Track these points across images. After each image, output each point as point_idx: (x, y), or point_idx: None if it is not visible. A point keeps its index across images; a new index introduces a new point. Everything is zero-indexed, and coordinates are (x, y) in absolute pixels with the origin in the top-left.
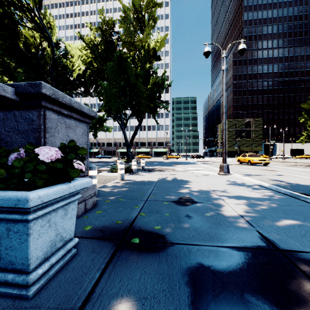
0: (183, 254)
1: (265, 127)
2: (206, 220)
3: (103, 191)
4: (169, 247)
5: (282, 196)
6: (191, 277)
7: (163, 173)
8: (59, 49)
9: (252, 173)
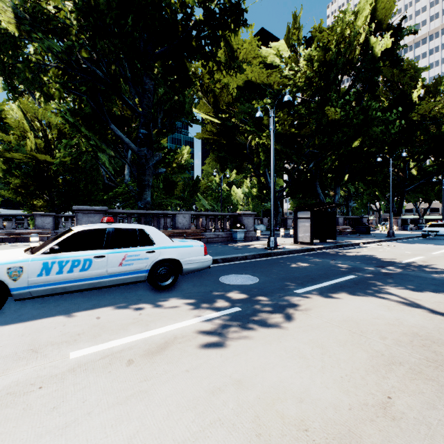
0: None
1: None
2: None
3: None
4: None
5: None
6: None
7: None
8: None
9: None
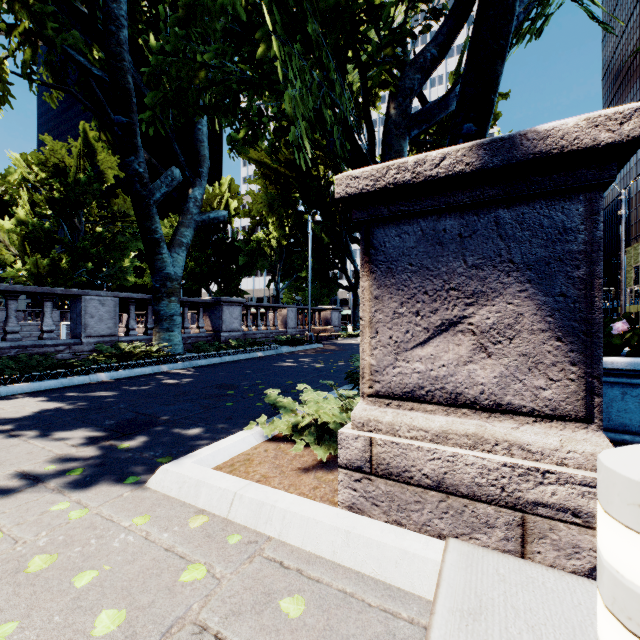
0: None
1: None
2: None
3: None
4: None
5: None
6: None
7: None
8: None
9: None
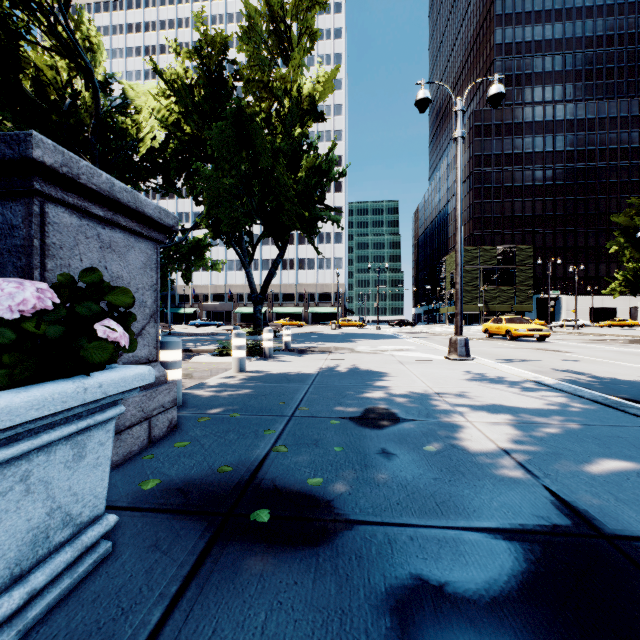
0: (376, 551)
1: (539, 263)
2: (427, 462)
3: (198, 396)
4: (341, 533)
5: (587, 406)
6: (398, 618)
7: (330, 357)
8: (111, 94)
9: (516, 357)
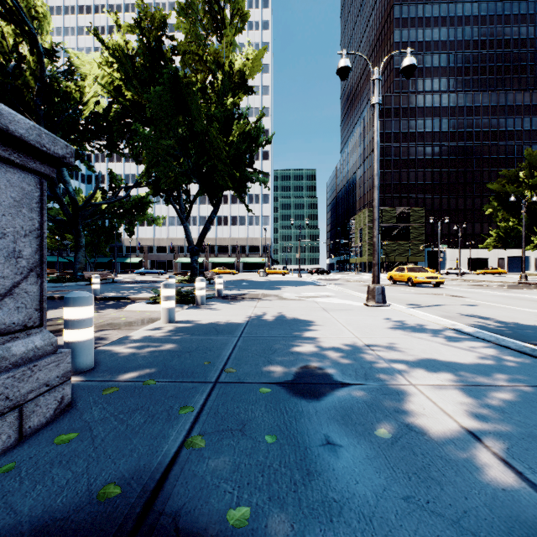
0: None
1: (431, 222)
2: (387, 461)
3: (115, 355)
4: None
5: (520, 359)
6: None
7: (259, 304)
8: (57, 61)
9: (423, 302)
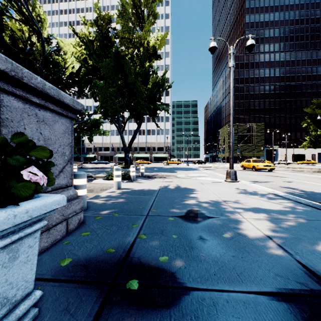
0: (206, 312)
1: (268, 132)
2: (226, 245)
3: (95, 203)
4: (183, 297)
5: (305, 208)
6: None
7: (165, 180)
8: (51, 45)
9: (260, 180)
